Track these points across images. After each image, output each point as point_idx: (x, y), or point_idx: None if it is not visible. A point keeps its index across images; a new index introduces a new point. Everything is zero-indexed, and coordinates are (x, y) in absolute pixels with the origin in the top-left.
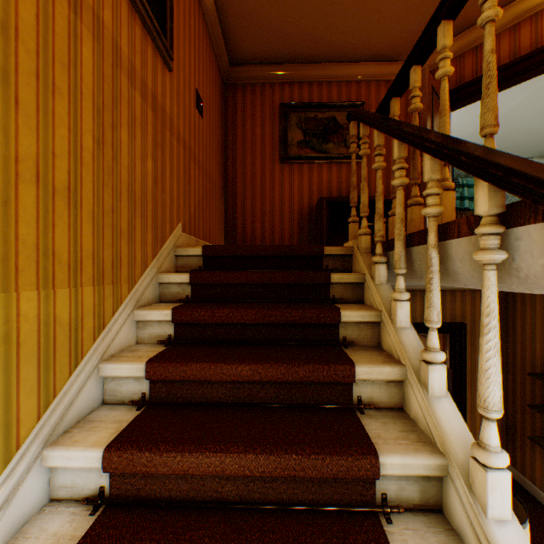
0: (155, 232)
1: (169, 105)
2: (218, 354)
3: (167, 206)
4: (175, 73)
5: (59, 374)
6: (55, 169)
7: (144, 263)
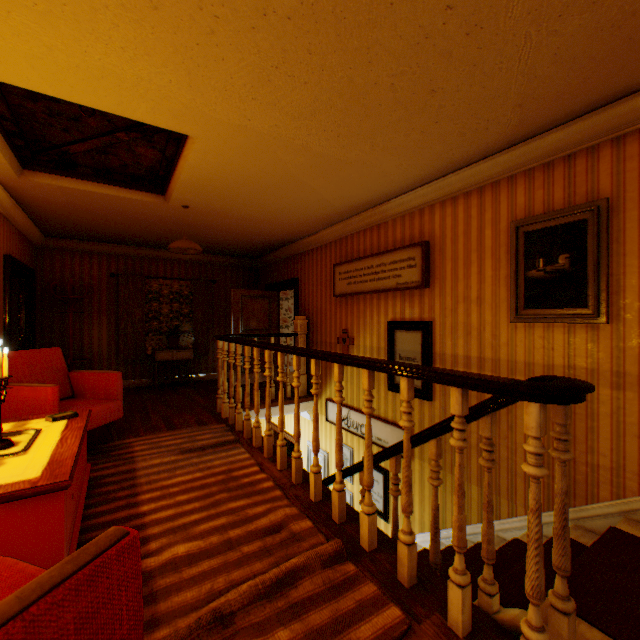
0: (568, 485)
1: (608, 359)
2: (468, 560)
3: (602, 465)
4: (630, 311)
5: (472, 517)
6: (470, 437)
7: (546, 503)
